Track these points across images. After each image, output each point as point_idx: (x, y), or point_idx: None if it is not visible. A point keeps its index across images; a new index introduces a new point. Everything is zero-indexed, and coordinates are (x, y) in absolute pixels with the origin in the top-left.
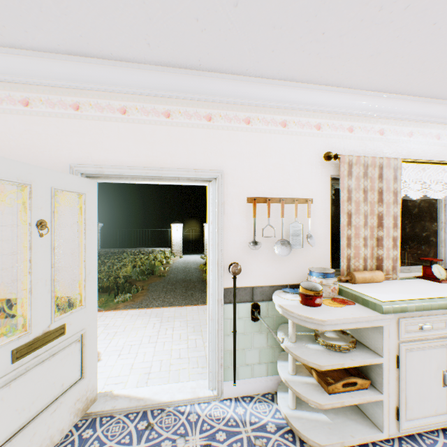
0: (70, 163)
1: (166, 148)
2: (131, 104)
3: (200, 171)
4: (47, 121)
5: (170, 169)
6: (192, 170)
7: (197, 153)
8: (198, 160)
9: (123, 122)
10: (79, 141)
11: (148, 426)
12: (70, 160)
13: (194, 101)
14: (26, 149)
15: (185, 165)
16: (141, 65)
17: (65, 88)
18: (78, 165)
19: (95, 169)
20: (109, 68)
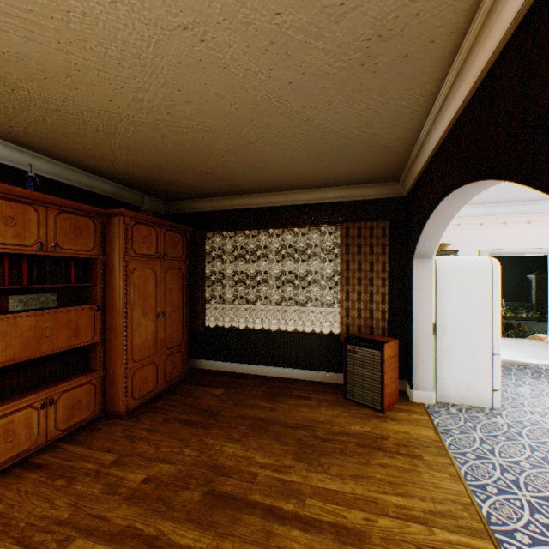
0: (477, 249)
1: (527, 239)
2: (507, 219)
3: (548, 249)
4: (467, 232)
5: (530, 249)
6: (543, 249)
7: (545, 240)
8: (546, 243)
9: (503, 228)
10: (481, 239)
11: (524, 367)
12: (477, 248)
13: (544, 213)
14: (458, 245)
15: (538, 246)
16: (517, 203)
17: (475, 217)
18: (482, 250)
19: (490, 251)
20: (500, 206)
